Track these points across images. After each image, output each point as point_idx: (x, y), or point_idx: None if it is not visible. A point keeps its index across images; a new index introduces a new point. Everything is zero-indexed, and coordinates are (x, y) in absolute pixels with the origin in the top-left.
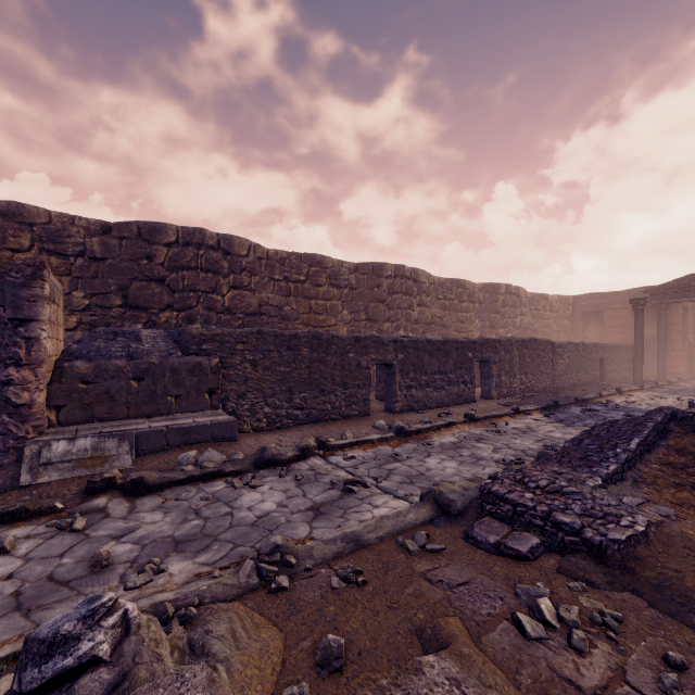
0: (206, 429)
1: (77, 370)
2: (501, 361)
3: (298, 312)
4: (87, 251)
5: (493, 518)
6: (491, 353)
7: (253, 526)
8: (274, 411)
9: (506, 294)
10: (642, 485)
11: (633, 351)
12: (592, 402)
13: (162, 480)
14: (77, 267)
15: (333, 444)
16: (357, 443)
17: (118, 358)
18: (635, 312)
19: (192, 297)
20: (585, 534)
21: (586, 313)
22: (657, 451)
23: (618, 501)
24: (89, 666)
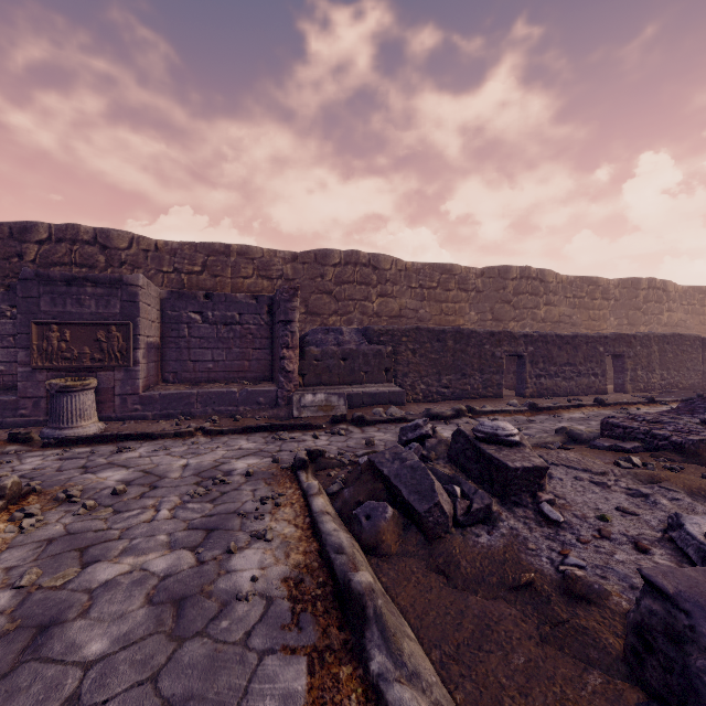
0: (386, 395)
1: (313, 352)
2: (636, 355)
3: (430, 314)
4: (284, 274)
5: (609, 438)
6: (625, 348)
7: None
8: (427, 388)
9: (649, 289)
10: None
11: None
12: None
13: (372, 419)
14: (278, 286)
15: (479, 410)
16: (497, 412)
17: (333, 346)
18: None
19: (351, 304)
20: (672, 439)
21: None
22: None
23: None
24: (427, 437)
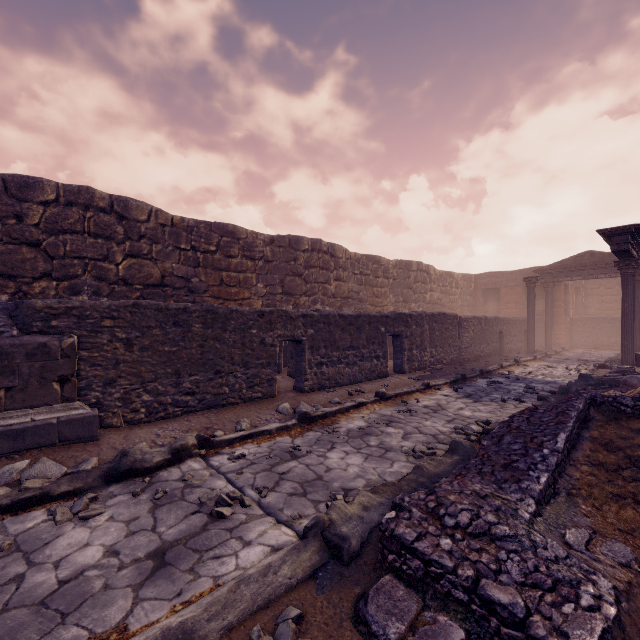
0: (51, 429)
1: None
2: (412, 335)
3: (207, 284)
4: None
5: (397, 578)
6: (403, 327)
7: (41, 605)
8: (156, 398)
9: (418, 271)
10: (578, 501)
11: (526, 324)
12: (495, 373)
13: None
14: None
15: (220, 440)
16: (251, 436)
17: None
18: (529, 289)
19: (77, 264)
20: (534, 630)
21: (486, 290)
22: (583, 445)
23: (561, 539)
24: None
